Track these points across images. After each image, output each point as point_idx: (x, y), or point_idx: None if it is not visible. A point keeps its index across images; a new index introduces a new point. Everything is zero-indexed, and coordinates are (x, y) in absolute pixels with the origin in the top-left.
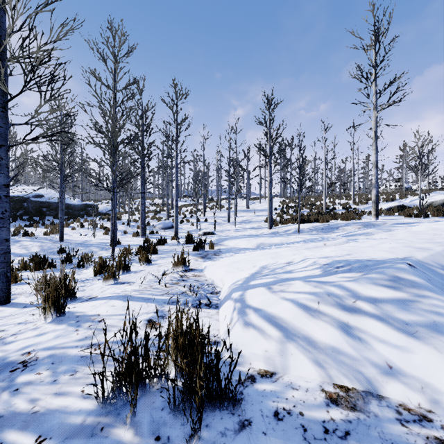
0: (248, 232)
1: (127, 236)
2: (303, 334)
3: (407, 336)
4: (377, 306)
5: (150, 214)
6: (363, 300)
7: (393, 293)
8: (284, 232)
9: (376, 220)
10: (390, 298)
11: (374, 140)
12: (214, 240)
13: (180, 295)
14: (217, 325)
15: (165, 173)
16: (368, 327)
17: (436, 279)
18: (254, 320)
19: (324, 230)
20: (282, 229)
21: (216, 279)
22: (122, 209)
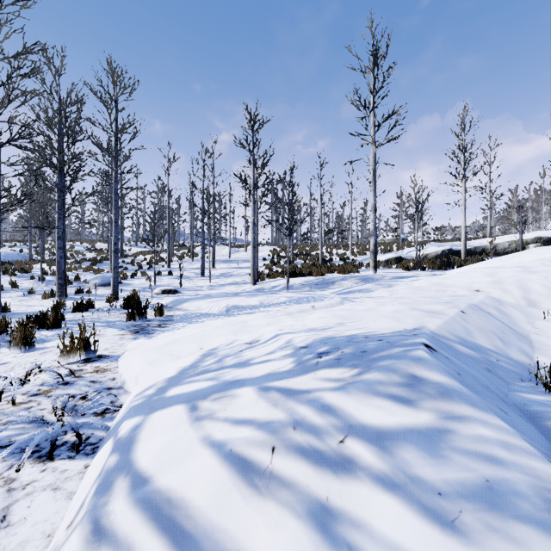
0: (226, 288)
1: (33, 297)
2: (227, 549)
3: (444, 528)
4: (384, 450)
5: (85, 263)
6: (359, 434)
7: (410, 413)
8: (270, 288)
9: (374, 274)
10: (406, 427)
11: (372, 180)
12: (170, 302)
13: (30, 423)
14: (59, 514)
15: (107, 205)
16: (368, 511)
17: (463, 366)
18: (120, 517)
19: (318, 286)
20: (269, 284)
21: (129, 378)
22: (38, 256)
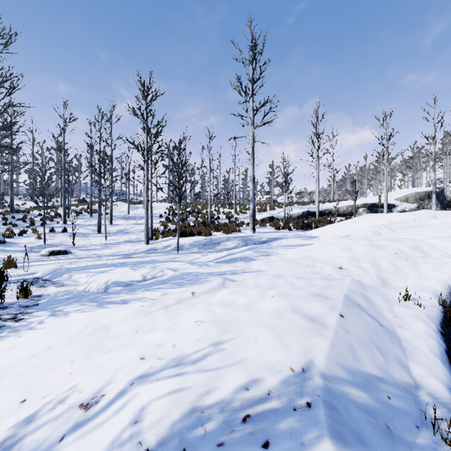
0: (120, 247)
1: None
2: None
3: None
4: None
5: None
6: None
7: None
8: (163, 248)
9: (253, 234)
10: None
11: (251, 155)
12: (47, 273)
13: None
14: None
15: None
16: None
17: None
18: None
19: (206, 246)
20: (162, 244)
21: None
22: None
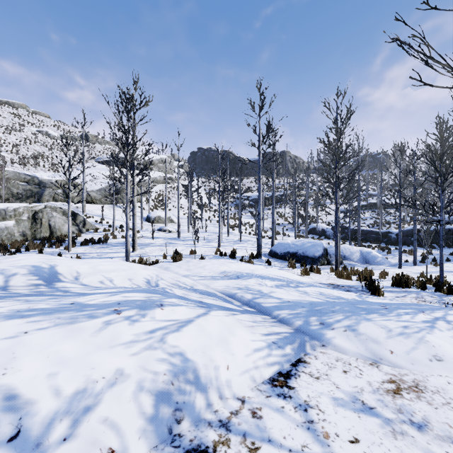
0: None
1: None
2: None
3: None
4: None
5: None
6: None
7: None
8: None
9: None
10: None
11: None
12: None
13: None
14: None
15: None
16: None
17: None
18: None
19: None
20: None
21: None
22: None
